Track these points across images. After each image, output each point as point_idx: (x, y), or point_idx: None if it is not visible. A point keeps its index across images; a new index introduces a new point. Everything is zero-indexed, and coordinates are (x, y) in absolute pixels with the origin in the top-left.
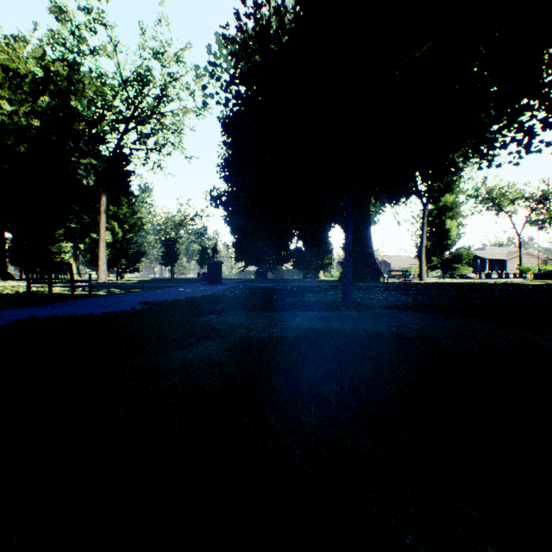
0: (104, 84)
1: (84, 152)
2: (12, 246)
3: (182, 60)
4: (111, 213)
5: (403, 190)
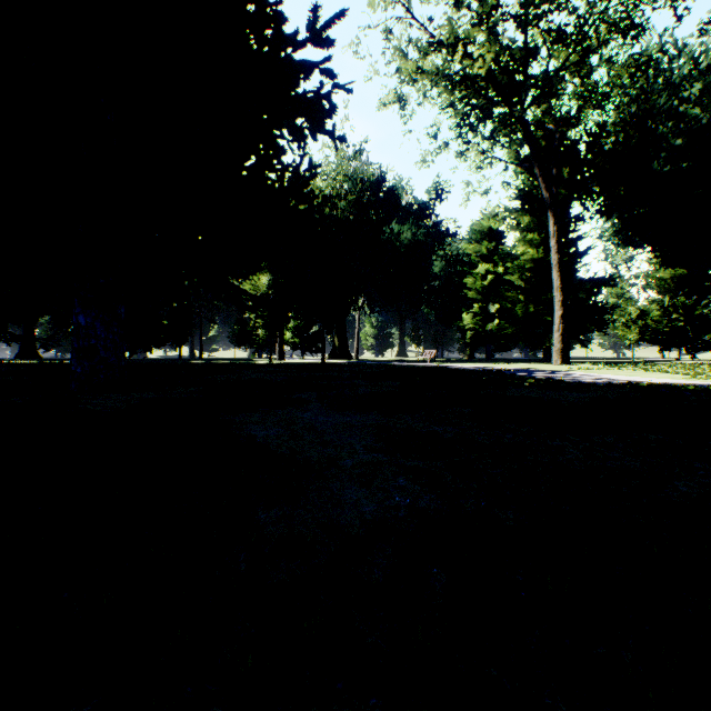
0: None
1: None
2: None
3: None
4: None
5: None
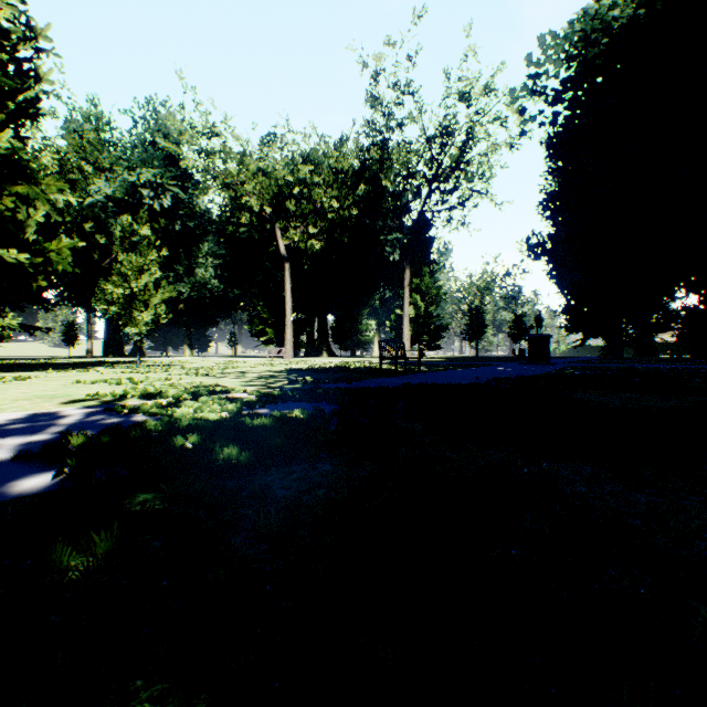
0: (409, 153)
1: (390, 228)
2: (335, 326)
3: (491, 89)
4: (413, 286)
5: None
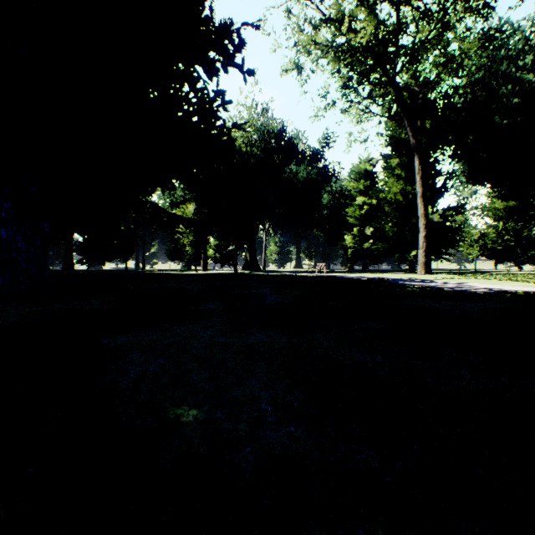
0: None
1: None
2: None
3: None
4: None
5: None
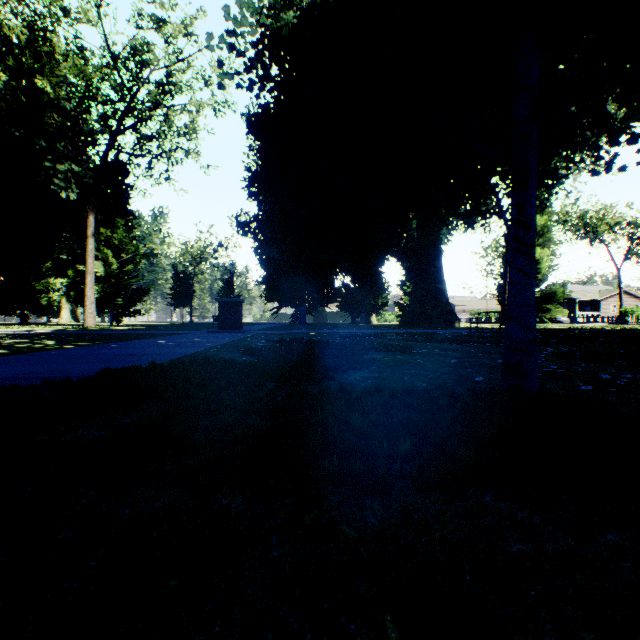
0: (85, 60)
1: (63, 155)
2: None
3: (192, 32)
4: (103, 238)
5: (480, 209)
